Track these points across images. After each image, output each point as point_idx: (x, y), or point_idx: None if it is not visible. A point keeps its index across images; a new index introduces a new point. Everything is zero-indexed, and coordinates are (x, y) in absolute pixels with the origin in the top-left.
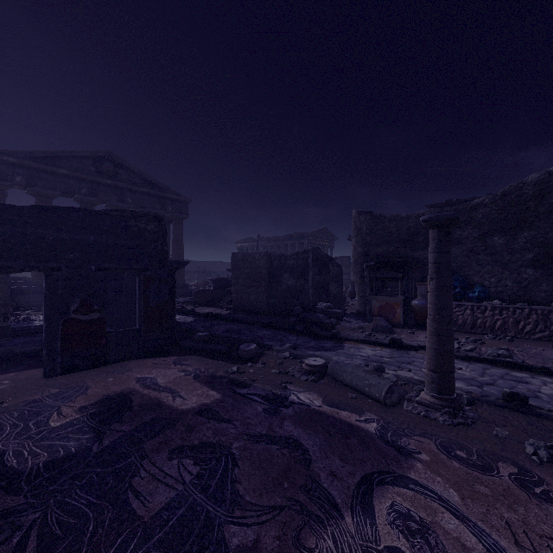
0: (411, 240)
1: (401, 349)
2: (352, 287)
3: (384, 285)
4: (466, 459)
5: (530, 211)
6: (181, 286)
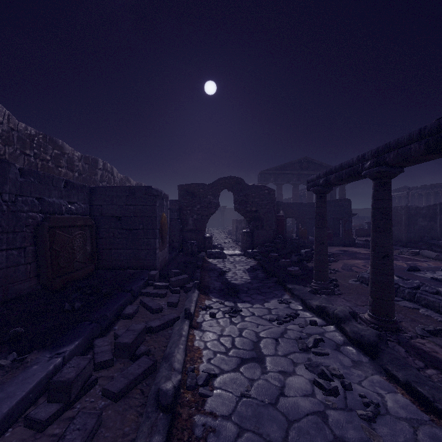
0: None
1: None
2: None
3: None
4: None
5: None
6: None
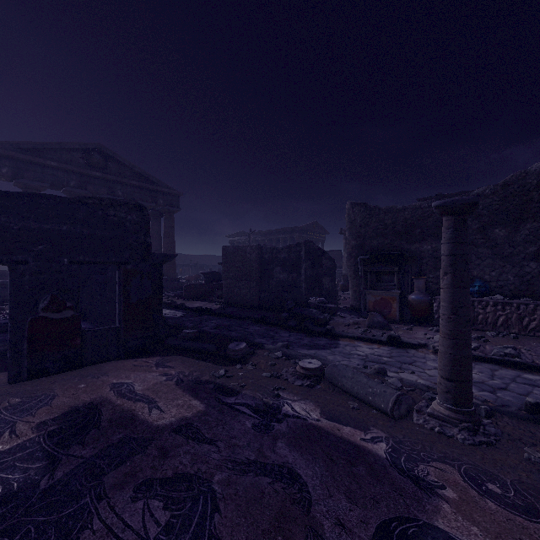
0: (407, 233)
1: (400, 347)
2: (344, 280)
3: (378, 279)
4: (501, 496)
5: (534, 201)
6: (173, 280)
